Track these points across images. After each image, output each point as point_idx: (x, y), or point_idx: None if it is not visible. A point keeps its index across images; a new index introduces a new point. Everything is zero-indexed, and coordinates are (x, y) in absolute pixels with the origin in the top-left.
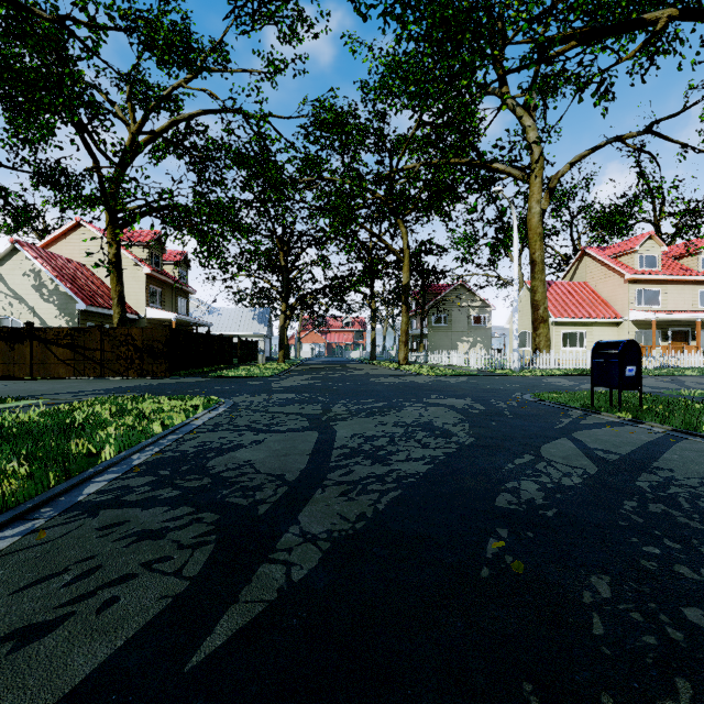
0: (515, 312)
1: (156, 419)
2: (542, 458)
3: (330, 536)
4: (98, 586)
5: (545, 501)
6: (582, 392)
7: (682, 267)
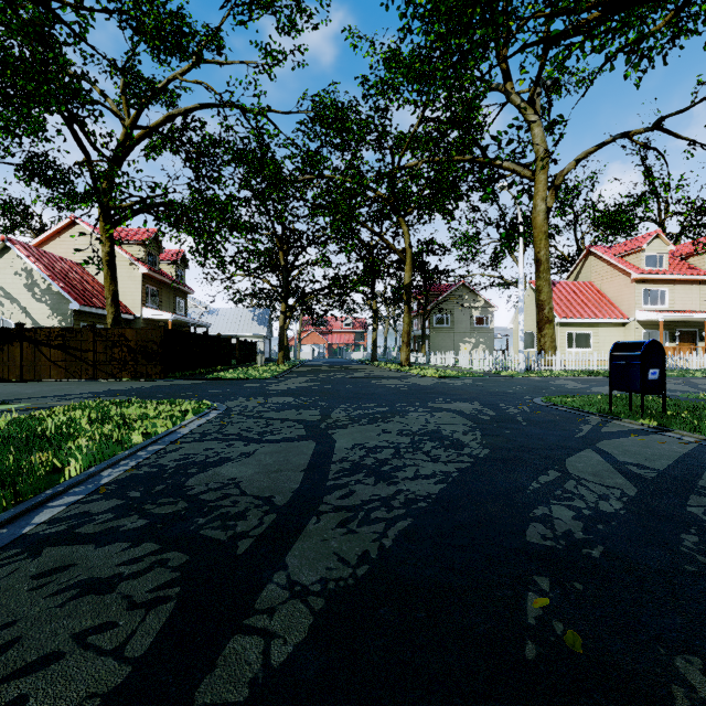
0: (520, 312)
1: (138, 427)
2: (570, 474)
3: (324, 588)
4: (4, 676)
5: (585, 534)
6: (595, 395)
7: (690, 267)
